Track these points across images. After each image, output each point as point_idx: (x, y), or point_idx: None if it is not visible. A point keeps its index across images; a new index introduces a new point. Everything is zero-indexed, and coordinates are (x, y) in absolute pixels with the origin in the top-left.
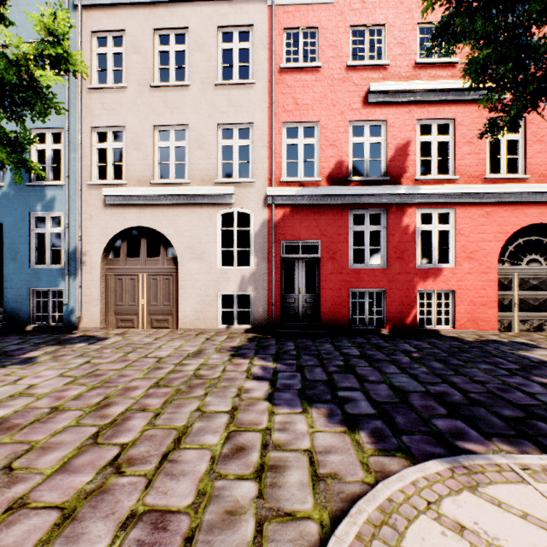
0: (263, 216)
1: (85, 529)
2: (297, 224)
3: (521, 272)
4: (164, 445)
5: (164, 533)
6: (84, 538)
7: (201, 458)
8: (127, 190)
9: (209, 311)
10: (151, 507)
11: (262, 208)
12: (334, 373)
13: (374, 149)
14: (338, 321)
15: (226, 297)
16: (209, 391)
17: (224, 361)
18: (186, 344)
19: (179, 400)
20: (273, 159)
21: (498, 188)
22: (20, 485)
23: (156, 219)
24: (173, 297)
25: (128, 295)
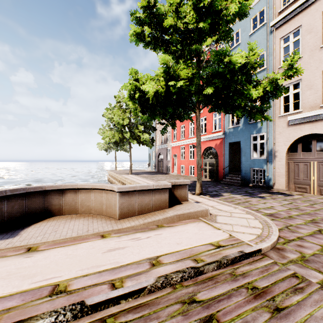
0: None
1: None
2: None
3: None
4: None
5: None
6: None
7: None
8: (303, 114)
9: None
10: None
11: None
12: None
13: None
14: None
15: None
16: None
17: None
18: None
19: None
20: None
21: None
22: (296, 233)
23: None
24: None
25: (302, 173)
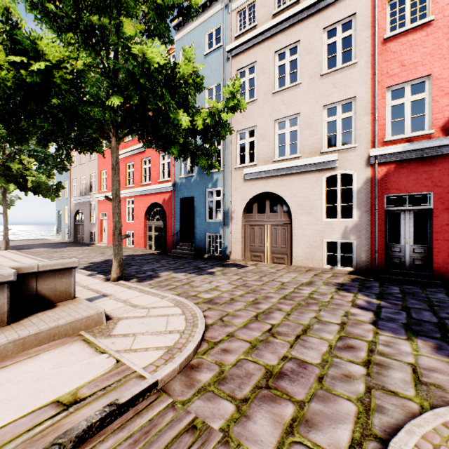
0: (365, 175)
1: (263, 354)
2: (402, 178)
3: None
4: (296, 331)
5: (305, 370)
6: (264, 357)
7: (321, 344)
8: (258, 168)
9: (316, 254)
10: (295, 356)
11: (364, 168)
12: (446, 319)
13: None
14: None
15: (328, 244)
16: (322, 309)
17: (331, 292)
18: (299, 276)
19: (300, 309)
20: (376, 123)
21: None
22: (229, 328)
23: (276, 186)
24: (288, 241)
25: (258, 239)
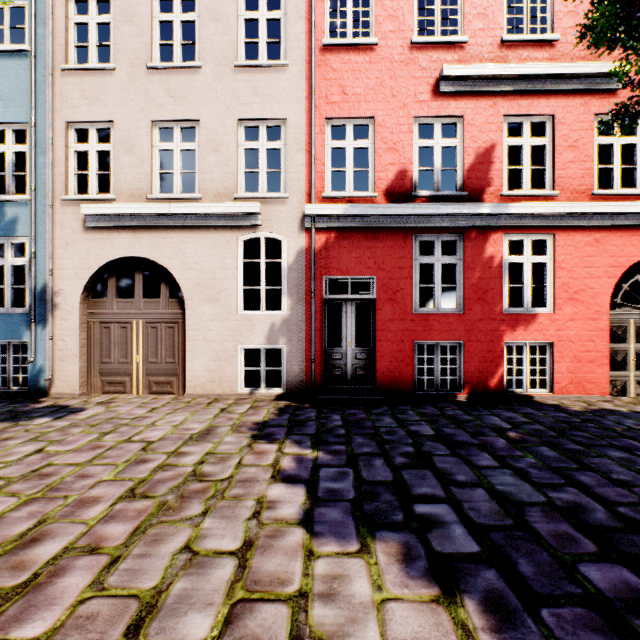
0: (300, 243)
1: None
2: (344, 254)
3: (639, 318)
4: None
5: None
6: None
7: None
8: (115, 207)
9: (227, 371)
10: None
11: (298, 233)
12: (403, 469)
13: None
14: (399, 384)
15: (254, 349)
16: (211, 507)
17: (241, 448)
18: (192, 419)
19: (158, 526)
20: (313, 166)
21: (612, 207)
22: None
23: (155, 246)
24: (179, 351)
25: (118, 349)
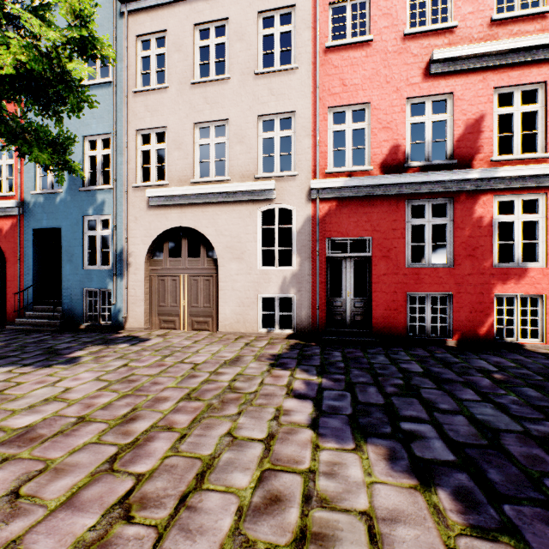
0: (306, 212)
1: None
2: (344, 219)
3: None
4: (184, 482)
5: None
6: None
7: (225, 508)
8: (169, 190)
9: (249, 314)
10: None
11: (306, 203)
12: (393, 396)
13: (432, 135)
14: (392, 329)
15: (269, 298)
16: (243, 410)
17: (262, 372)
18: (224, 350)
19: (208, 419)
20: (318, 148)
21: None
22: (18, 521)
23: (197, 218)
24: (213, 298)
25: (170, 296)
